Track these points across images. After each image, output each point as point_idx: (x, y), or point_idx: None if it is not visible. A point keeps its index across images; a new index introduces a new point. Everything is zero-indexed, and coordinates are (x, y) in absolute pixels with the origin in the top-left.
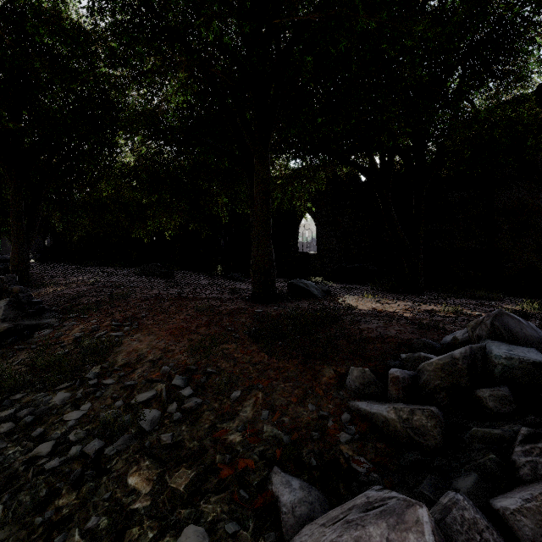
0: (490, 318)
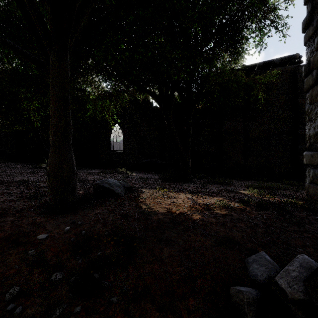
0: None
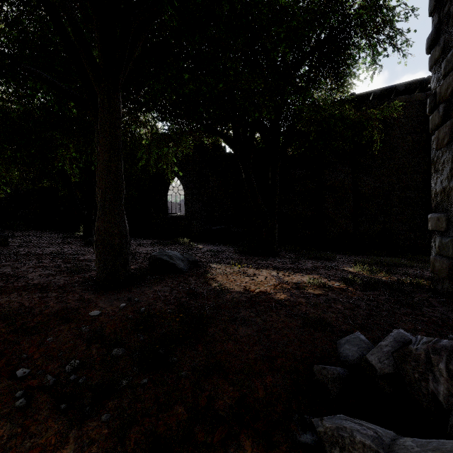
0: (444, 359)
